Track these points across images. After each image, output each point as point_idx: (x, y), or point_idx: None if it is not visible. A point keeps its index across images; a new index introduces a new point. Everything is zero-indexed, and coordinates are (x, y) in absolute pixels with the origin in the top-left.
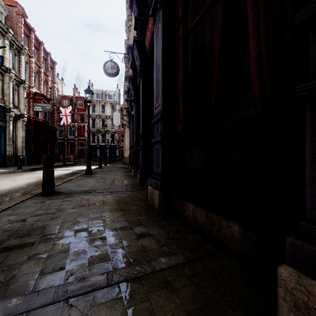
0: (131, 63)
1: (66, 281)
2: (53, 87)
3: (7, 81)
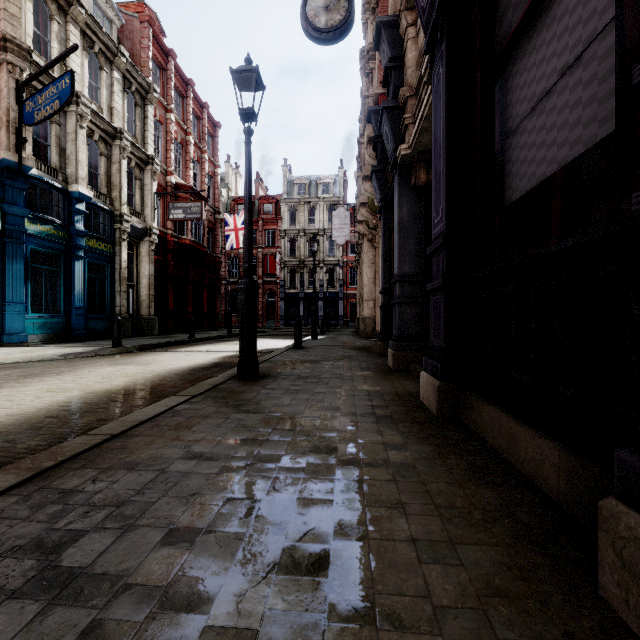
0: None
1: None
2: (213, 175)
3: (117, 158)
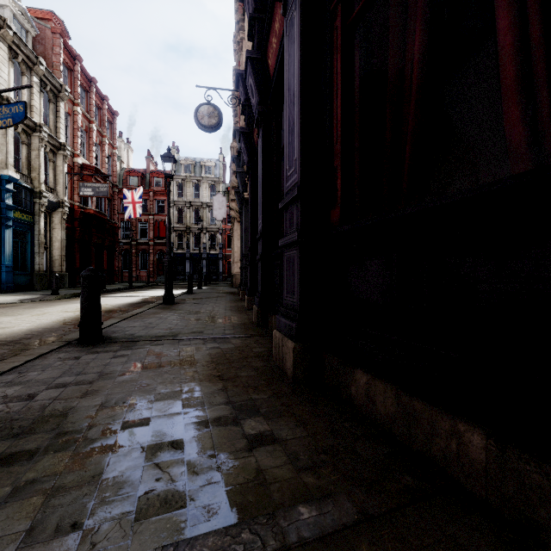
0: (242, 105)
1: None
2: (112, 154)
3: (36, 146)
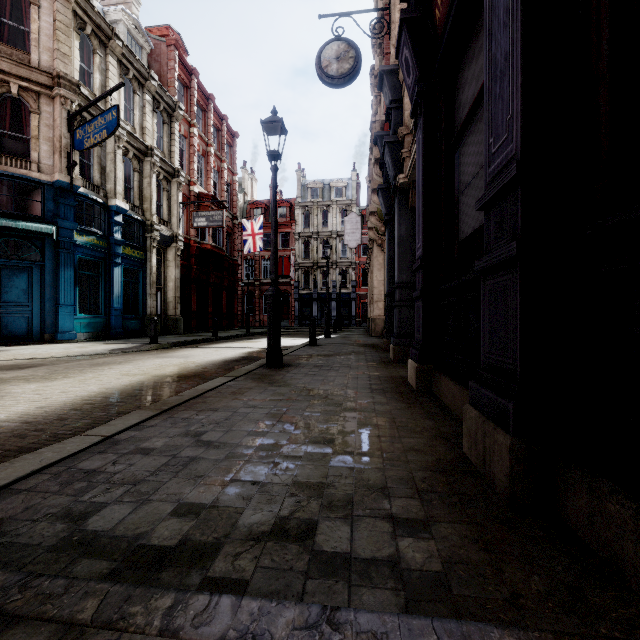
0: None
1: None
2: (232, 182)
3: (148, 173)
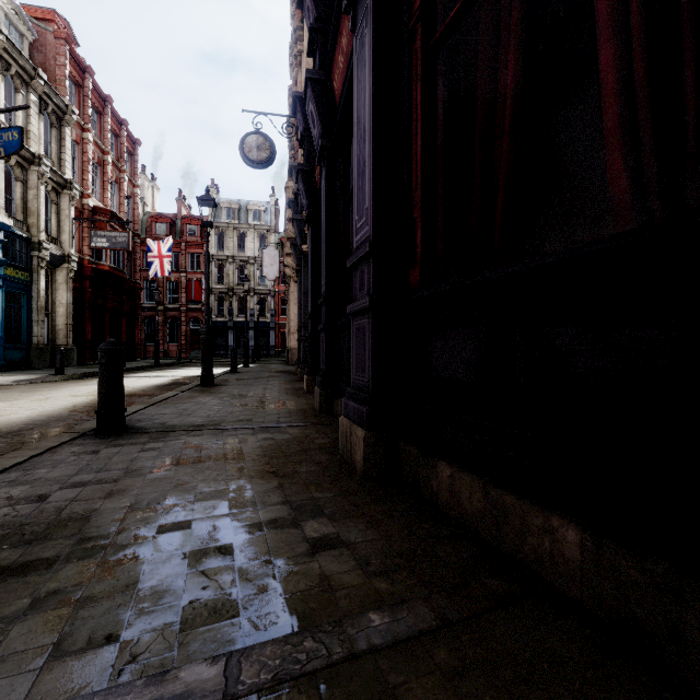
0: (301, 136)
1: (116, 680)
2: (132, 195)
3: (34, 184)
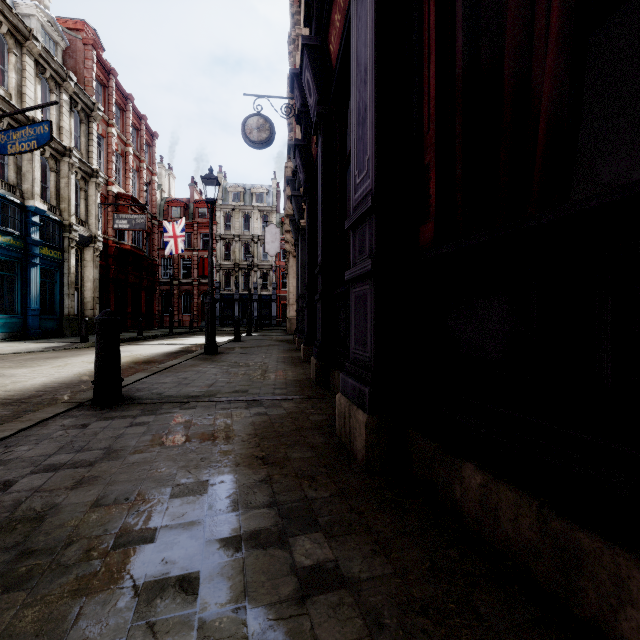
0: (298, 112)
1: None
2: (151, 182)
3: (66, 173)
